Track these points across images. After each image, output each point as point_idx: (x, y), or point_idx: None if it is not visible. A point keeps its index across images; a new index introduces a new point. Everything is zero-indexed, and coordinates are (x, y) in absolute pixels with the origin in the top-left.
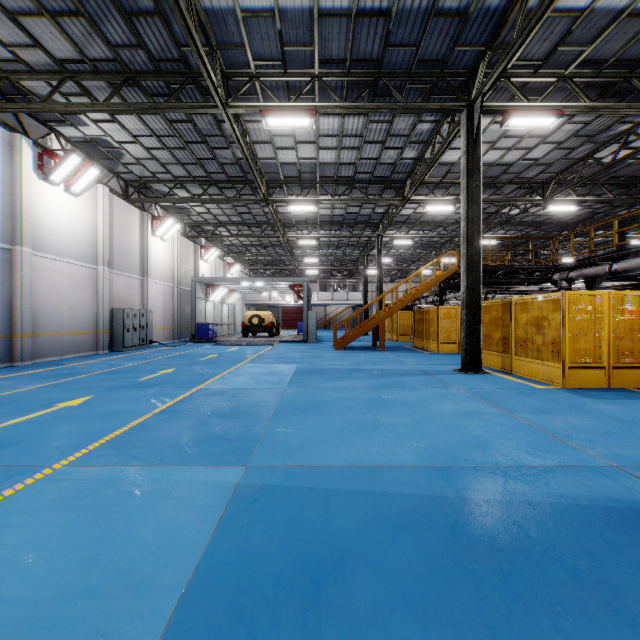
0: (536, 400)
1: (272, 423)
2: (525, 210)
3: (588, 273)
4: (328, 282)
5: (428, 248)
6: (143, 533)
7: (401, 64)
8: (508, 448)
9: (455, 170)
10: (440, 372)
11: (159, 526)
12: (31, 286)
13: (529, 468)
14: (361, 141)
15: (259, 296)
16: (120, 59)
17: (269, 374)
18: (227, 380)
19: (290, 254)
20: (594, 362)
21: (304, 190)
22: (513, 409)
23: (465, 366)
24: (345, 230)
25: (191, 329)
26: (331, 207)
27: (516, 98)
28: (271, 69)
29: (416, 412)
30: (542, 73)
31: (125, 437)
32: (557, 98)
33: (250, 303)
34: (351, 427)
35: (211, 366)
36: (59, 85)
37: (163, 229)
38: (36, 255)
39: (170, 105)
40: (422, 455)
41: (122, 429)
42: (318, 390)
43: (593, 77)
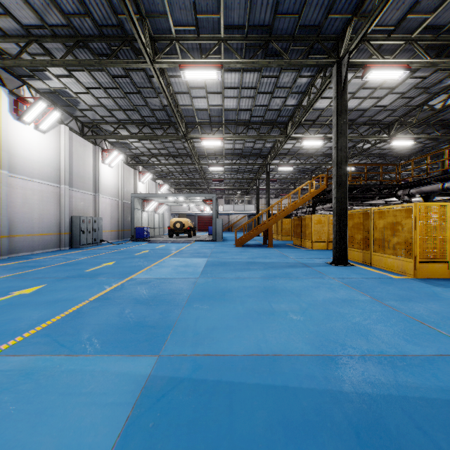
0: (397, 288)
1: (185, 310)
2: (375, 144)
3: (425, 190)
4: (231, 198)
5: (302, 173)
6: (44, 442)
7: (286, 30)
8: (387, 335)
9: (324, 114)
10: (316, 264)
11: (63, 431)
12: (8, 199)
13: (412, 357)
14: (255, 92)
15: (181, 208)
16: (72, 25)
17: (186, 266)
18: (153, 271)
19: (203, 177)
20: (438, 258)
21: (213, 130)
22: (381, 297)
23: (335, 260)
24: (243, 160)
25: (131, 231)
26: (233, 143)
27: (373, 57)
28: (187, 34)
29: (303, 299)
30: (394, 37)
31: (59, 324)
32: (403, 57)
33: (175, 213)
34: (250, 314)
35: (143, 259)
36: (26, 46)
37: (110, 158)
38: (12, 176)
39: (111, 61)
40: (314, 343)
41: (59, 316)
42: (223, 280)
43: (432, 40)
